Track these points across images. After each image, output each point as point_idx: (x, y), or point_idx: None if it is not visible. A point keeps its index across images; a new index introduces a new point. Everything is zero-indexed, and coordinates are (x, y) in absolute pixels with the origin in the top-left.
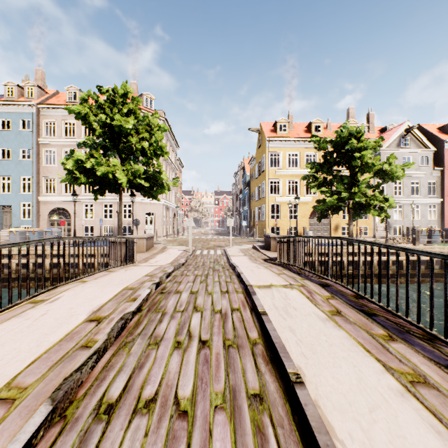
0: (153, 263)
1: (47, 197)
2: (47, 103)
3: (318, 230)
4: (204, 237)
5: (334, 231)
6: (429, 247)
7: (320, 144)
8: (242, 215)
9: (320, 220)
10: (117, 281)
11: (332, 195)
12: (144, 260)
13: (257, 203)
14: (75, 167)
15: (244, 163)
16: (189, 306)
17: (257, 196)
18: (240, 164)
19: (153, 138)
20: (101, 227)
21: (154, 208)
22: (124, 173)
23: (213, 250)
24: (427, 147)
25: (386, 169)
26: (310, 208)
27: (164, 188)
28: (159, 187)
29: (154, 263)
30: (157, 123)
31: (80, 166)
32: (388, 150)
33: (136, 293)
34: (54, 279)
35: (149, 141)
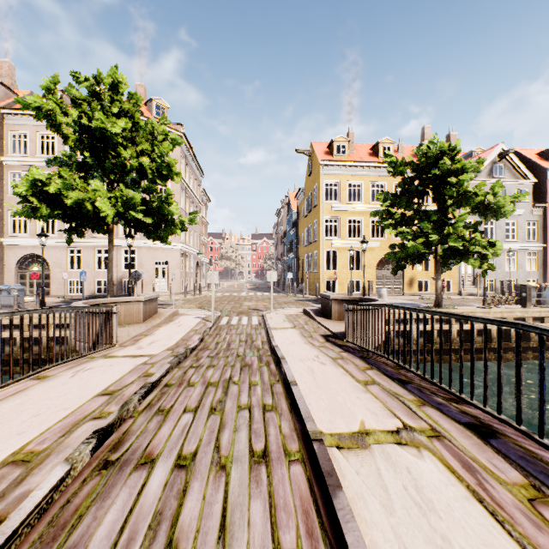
0: (143, 348)
1: (15, 240)
2: (15, 107)
3: (388, 285)
4: (236, 294)
5: (409, 286)
6: (545, 310)
7: (397, 167)
8: (287, 264)
9: (395, 272)
10: (21, 418)
11: (415, 238)
12: (133, 340)
13: (306, 249)
14: (30, 192)
15: (289, 197)
16: (152, 548)
17: (306, 239)
18: (284, 199)
19: (155, 150)
20: (93, 282)
21: (168, 255)
22: (111, 203)
23: (246, 316)
24: (525, 177)
25: (490, 202)
26: (377, 256)
27: (175, 226)
28: (167, 225)
29: (145, 347)
30: (163, 129)
31: (39, 191)
32: (477, 180)
33: (20, 486)
34: (7, 362)
35: (151, 155)
